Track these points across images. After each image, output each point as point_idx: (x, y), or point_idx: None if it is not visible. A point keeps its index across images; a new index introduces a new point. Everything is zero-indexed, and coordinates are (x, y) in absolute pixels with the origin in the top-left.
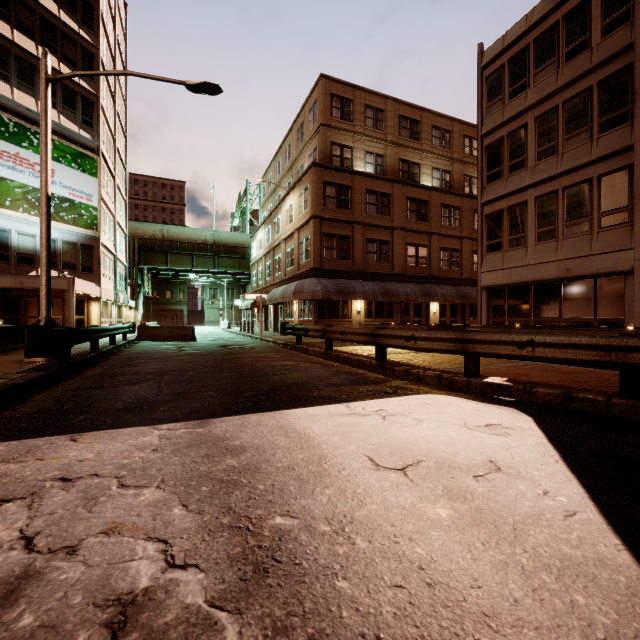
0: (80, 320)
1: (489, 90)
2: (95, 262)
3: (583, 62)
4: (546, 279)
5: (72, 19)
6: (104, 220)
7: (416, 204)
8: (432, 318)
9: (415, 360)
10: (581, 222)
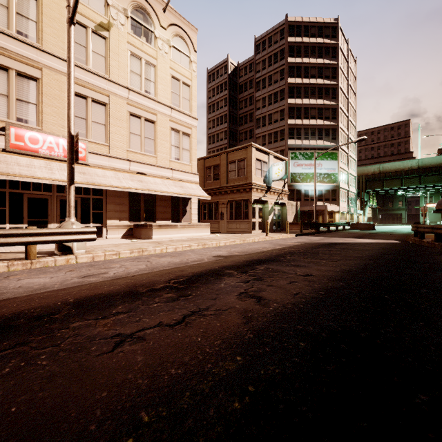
0: (331, 221)
1: None
2: (337, 196)
3: None
4: None
5: (328, 100)
6: (341, 176)
7: None
8: None
9: None
10: None
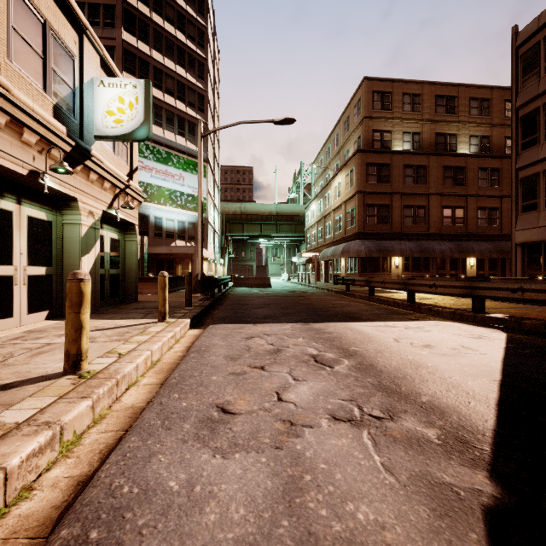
0: None
1: (524, 66)
2: (205, 234)
3: None
4: None
5: (193, 77)
6: (209, 205)
7: (452, 171)
8: (469, 271)
9: (439, 303)
10: None
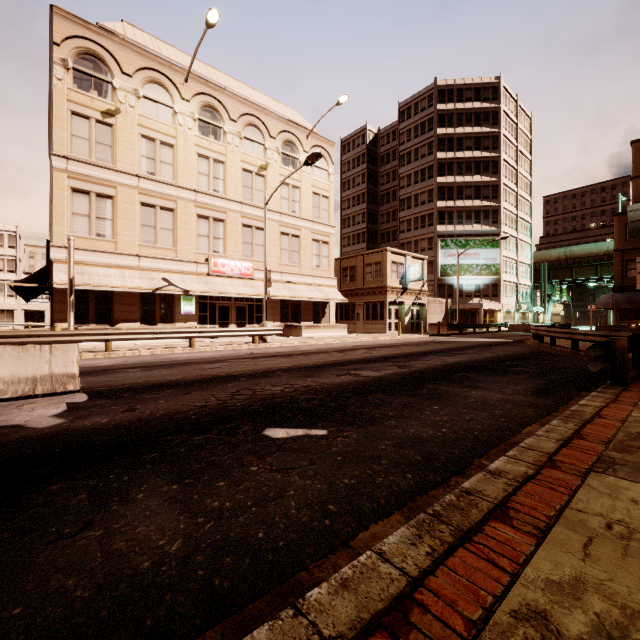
0: (492, 321)
1: None
2: (498, 291)
3: None
4: None
5: (487, 176)
6: (506, 266)
7: None
8: None
9: None
10: None
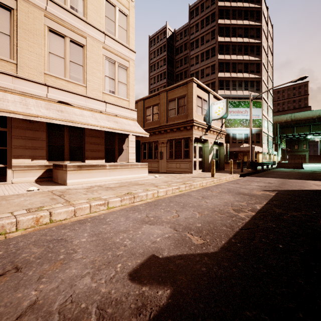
0: (255, 160)
1: None
2: (260, 139)
3: None
4: None
5: (253, 56)
6: (263, 122)
7: None
8: None
9: None
10: None
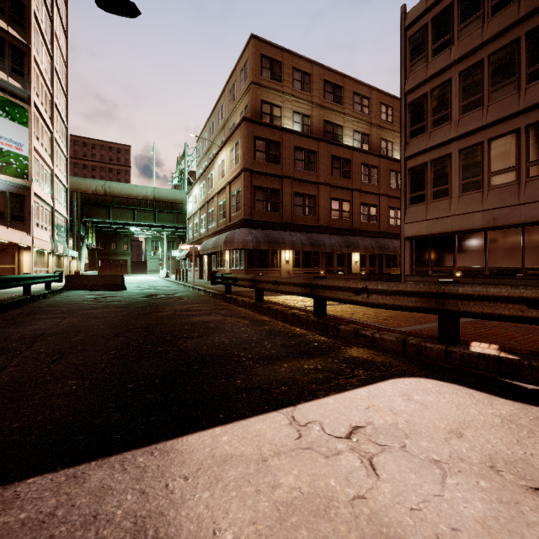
0: (10, 269)
1: (412, 49)
2: (26, 211)
3: (510, 14)
4: (471, 229)
5: None
6: (38, 171)
7: (340, 162)
8: (354, 267)
9: (357, 314)
10: (508, 172)
